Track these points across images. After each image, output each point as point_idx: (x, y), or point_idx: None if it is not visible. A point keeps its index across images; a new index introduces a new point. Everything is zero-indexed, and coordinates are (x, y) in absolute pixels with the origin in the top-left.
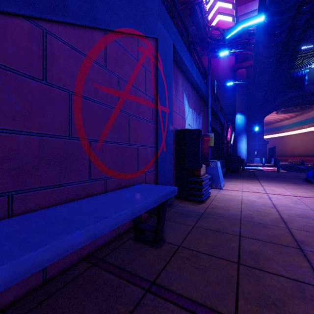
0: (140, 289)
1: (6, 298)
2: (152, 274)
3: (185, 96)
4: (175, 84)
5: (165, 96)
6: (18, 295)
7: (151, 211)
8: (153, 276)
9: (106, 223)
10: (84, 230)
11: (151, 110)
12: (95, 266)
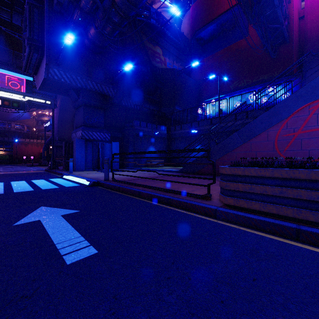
0: None
1: None
2: None
3: None
4: None
5: None
6: None
7: None
8: None
9: None
10: None
11: None
12: None
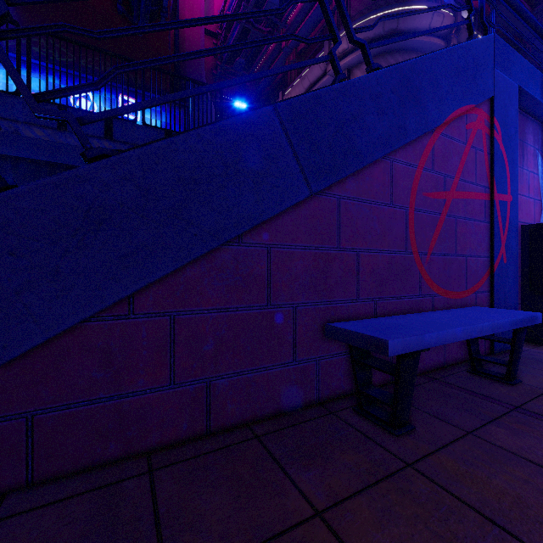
0: (502, 407)
1: (373, 380)
2: (513, 402)
3: (540, 159)
4: (519, 146)
5: (504, 178)
6: (379, 382)
7: (498, 339)
8: (516, 403)
9: (474, 329)
10: (462, 328)
11: (483, 204)
12: (434, 382)
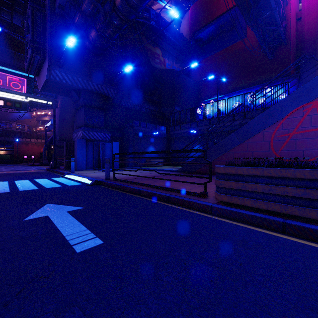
0: None
1: None
2: None
3: None
4: None
5: None
6: None
7: None
8: None
9: None
10: None
11: None
12: None
